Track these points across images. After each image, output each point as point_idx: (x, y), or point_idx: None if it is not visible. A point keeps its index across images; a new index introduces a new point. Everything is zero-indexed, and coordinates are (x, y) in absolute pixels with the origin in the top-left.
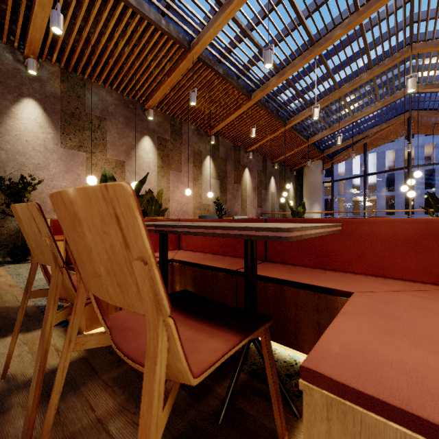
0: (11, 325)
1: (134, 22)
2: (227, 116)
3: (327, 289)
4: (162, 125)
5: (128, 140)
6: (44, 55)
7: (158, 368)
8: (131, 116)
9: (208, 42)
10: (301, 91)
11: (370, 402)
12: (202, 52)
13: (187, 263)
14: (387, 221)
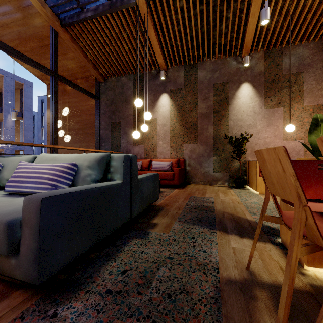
0: (244, 230)
1: None
2: None
3: None
4: None
5: None
6: (253, 49)
7: None
8: None
9: None
10: None
11: None
12: None
13: None
14: None
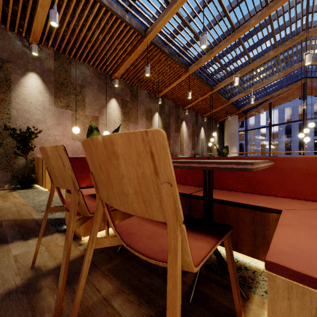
0: (30, 232)
1: (106, 17)
2: (170, 84)
3: (261, 207)
4: (124, 91)
5: (100, 101)
6: (42, 41)
7: (178, 259)
8: (102, 84)
9: (158, 30)
10: (224, 65)
11: None
12: (154, 38)
13: None
14: (303, 159)
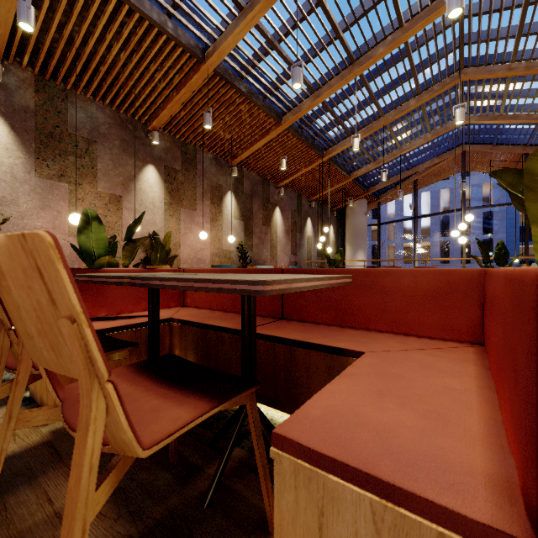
0: None
1: (131, 22)
2: (252, 144)
3: (339, 349)
4: (171, 152)
5: (126, 169)
6: (11, 56)
7: (91, 438)
8: (130, 140)
9: (226, 52)
10: (340, 117)
11: (331, 465)
12: (220, 64)
13: (188, 323)
14: (410, 272)
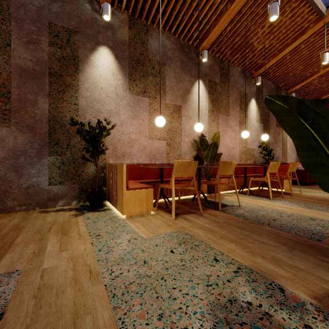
0: None
1: None
2: (281, 50)
3: None
4: (213, 68)
5: (184, 84)
6: (115, 1)
7: None
8: (186, 60)
9: None
10: None
11: None
12: None
13: None
14: None
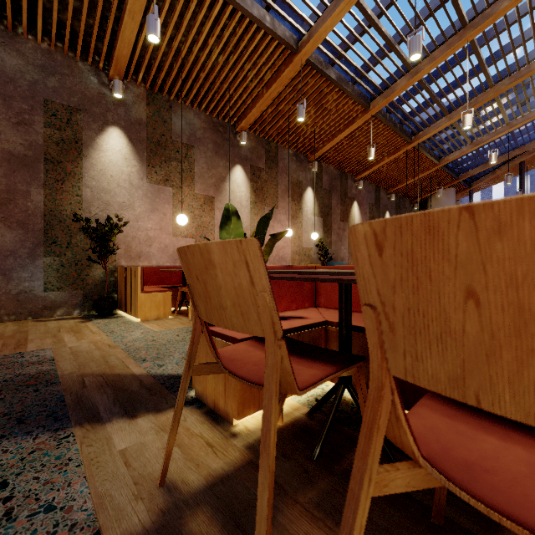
0: (134, 400)
1: (233, 22)
2: (335, 135)
3: None
4: (256, 151)
5: (218, 171)
6: (129, 75)
7: None
8: (221, 142)
9: (322, 38)
10: (437, 94)
11: None
12: (312, 53)
13: (354, 328)
14: None
